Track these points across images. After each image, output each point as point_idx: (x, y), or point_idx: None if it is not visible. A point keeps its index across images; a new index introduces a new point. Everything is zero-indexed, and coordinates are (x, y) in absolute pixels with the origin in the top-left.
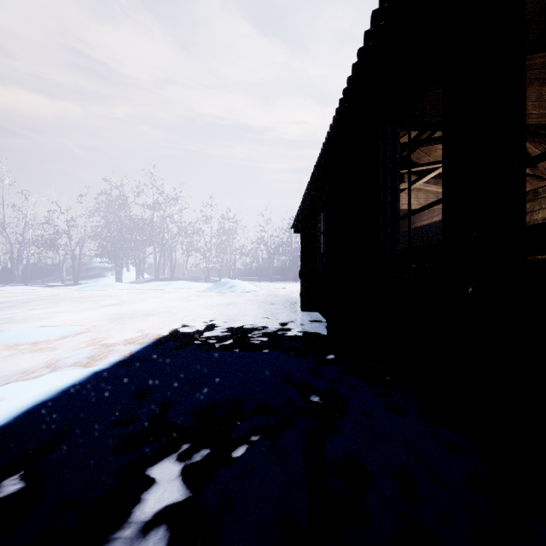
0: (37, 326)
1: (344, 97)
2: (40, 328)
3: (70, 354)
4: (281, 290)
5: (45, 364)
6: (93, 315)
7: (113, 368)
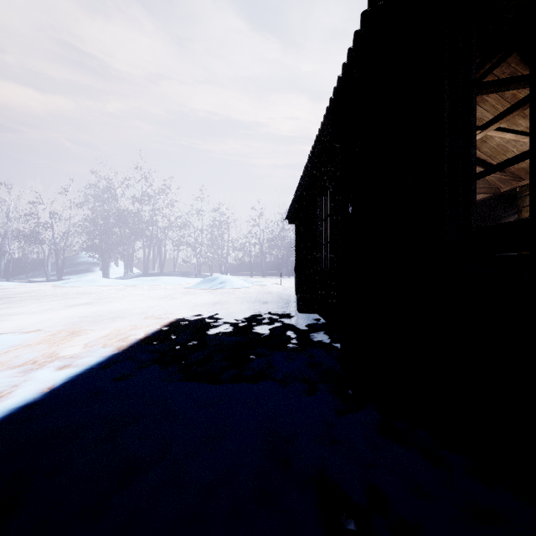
0: None
1: None
2: None
3: None
4: (274, 286)
5: None
6: (51, 318)
7: None
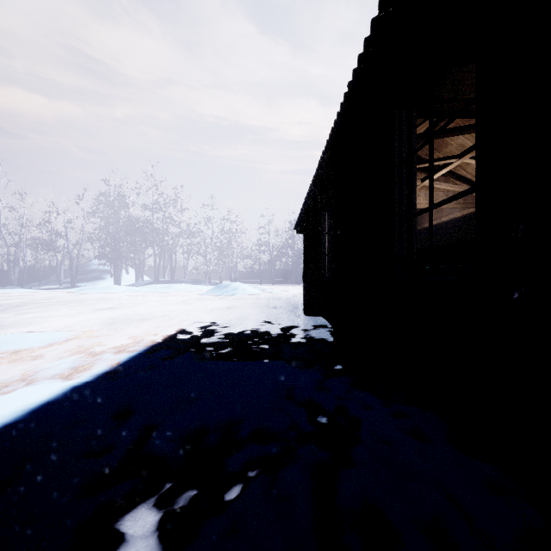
0: (24, 332)
1: (353, 79)
2: (25, 335)
3: (51, 364)
4: (284, 293)
5: (22, 376)
6: (85, 319)
7: (95, 382)
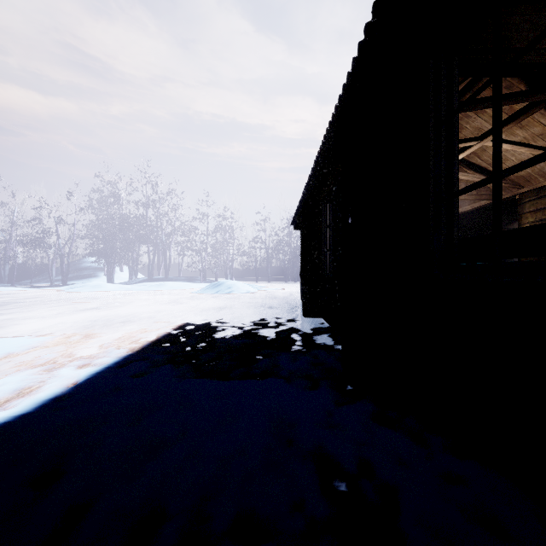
0: None
1: (373, 18)
2: None
3: None
4: (280, 291)
5: None
6: (62, 322)
7: (31, 416)
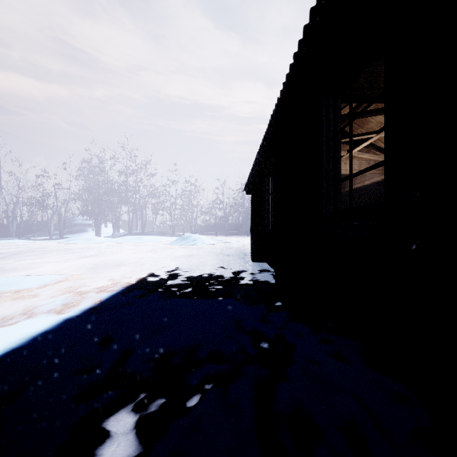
0: (23, 275)
1: (290, 72)
2: (24, 277)
3: (46, 301)
4: (235, 243)
5: (23, 311)
6: (72, 265)
7: (82, 316)
